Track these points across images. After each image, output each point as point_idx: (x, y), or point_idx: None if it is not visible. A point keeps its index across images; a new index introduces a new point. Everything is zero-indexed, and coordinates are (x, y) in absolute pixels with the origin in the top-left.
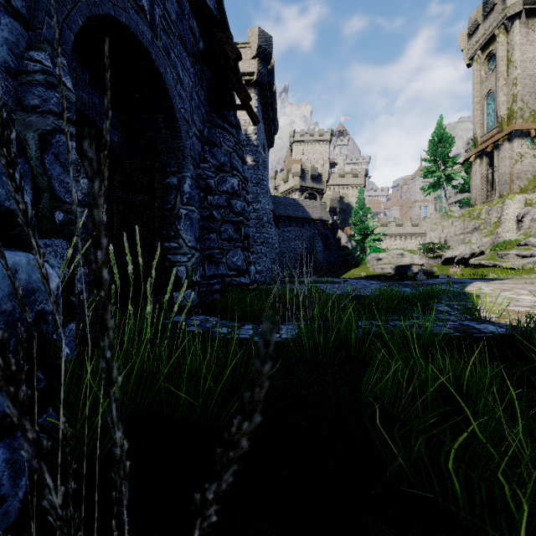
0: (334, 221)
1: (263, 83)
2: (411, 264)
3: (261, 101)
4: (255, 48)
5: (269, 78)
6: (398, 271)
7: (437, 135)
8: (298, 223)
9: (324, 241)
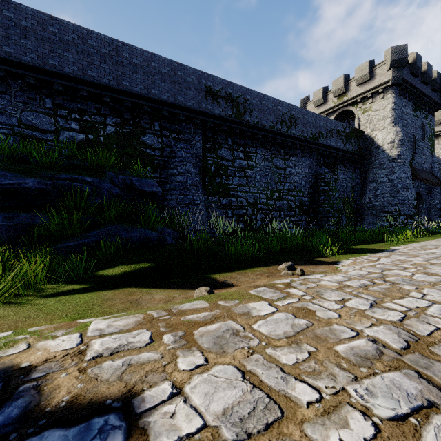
0: None
1: None
2: None
3: None
4: None
5: None
6: None
7: None
8: None
9: None
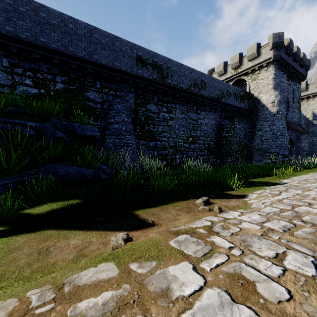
0: None
1: None
2: None
3: None
4: (316, 85)
5: None
6: None
7: None
8: None
9: None
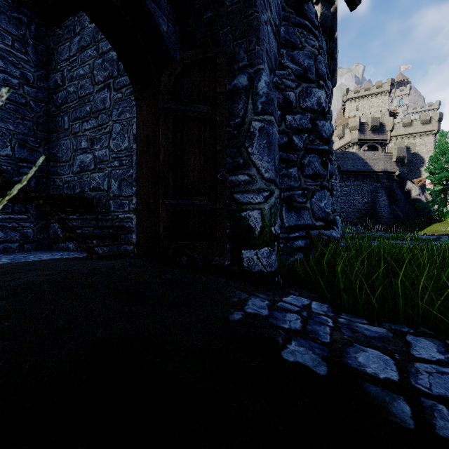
0: (401, 172)
1: (326, 26)
2: None
3: None
4: None
5: (331, 22)
6: None
7: None
8: (357, 177)
9: (389, 194)
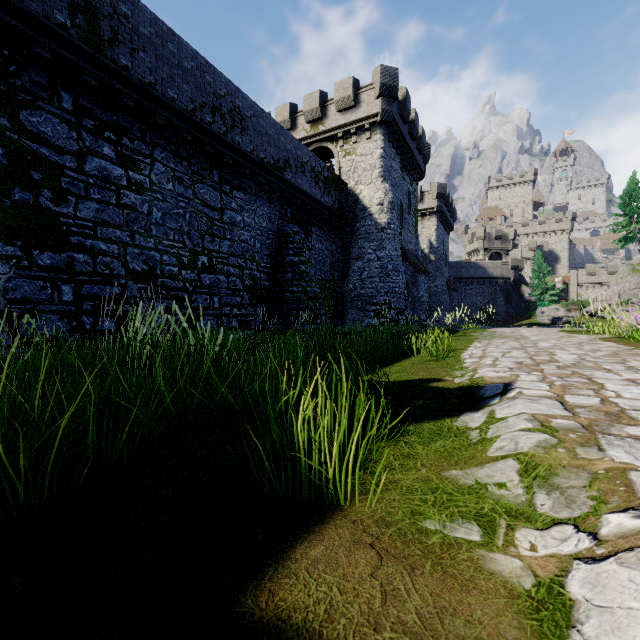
0: (519, 276)
1: (440, 211)
2: (564, 316)
3: (440, 220)
4: (435, 195)
5: (445, 202)
6: (553, 322)
7: (627, 191)
8: (479, 282)
9: (506, 296)
